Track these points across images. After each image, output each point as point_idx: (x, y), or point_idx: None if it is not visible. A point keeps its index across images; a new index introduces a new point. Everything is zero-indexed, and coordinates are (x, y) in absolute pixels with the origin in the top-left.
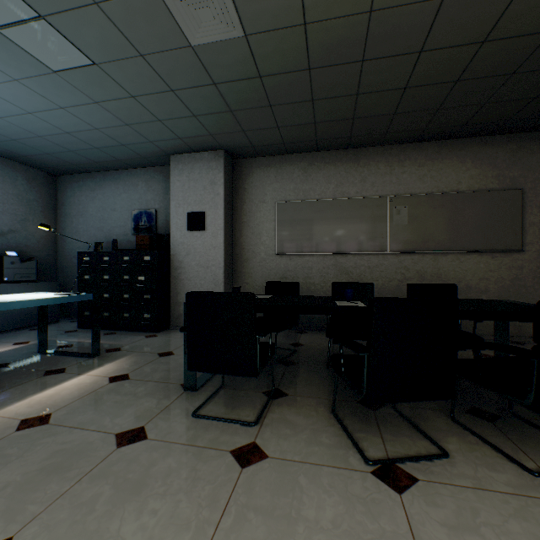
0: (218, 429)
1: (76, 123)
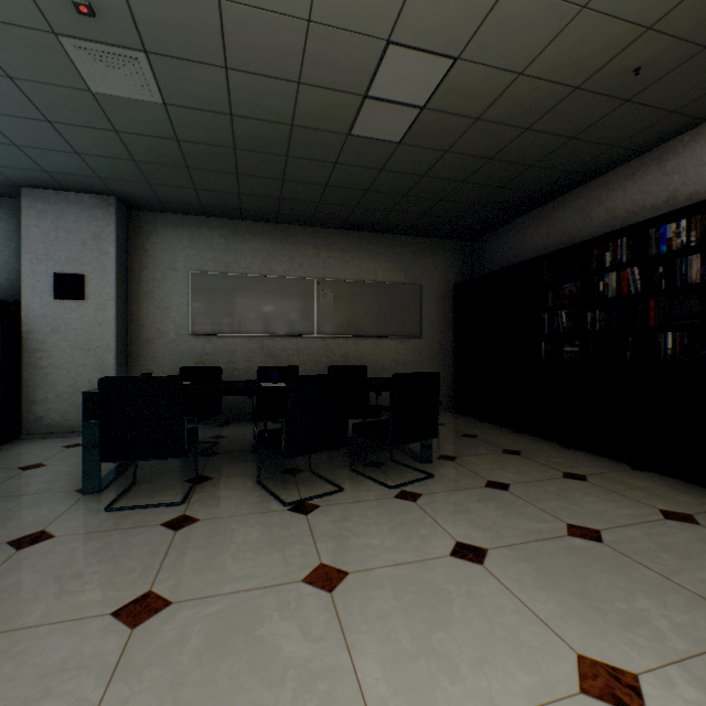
0: (142, 514)
1: None
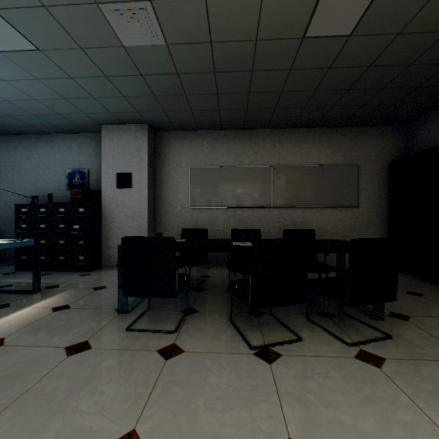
0: (147, 337)
1: (16, 93)
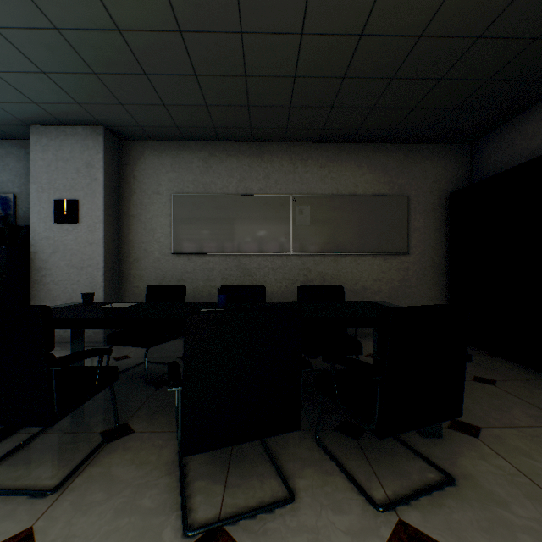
0: None
1: None
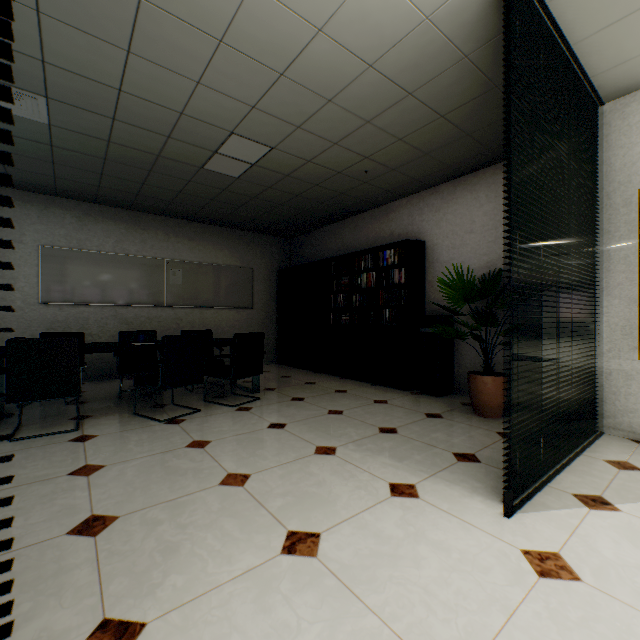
0: (46, 439)
1: None
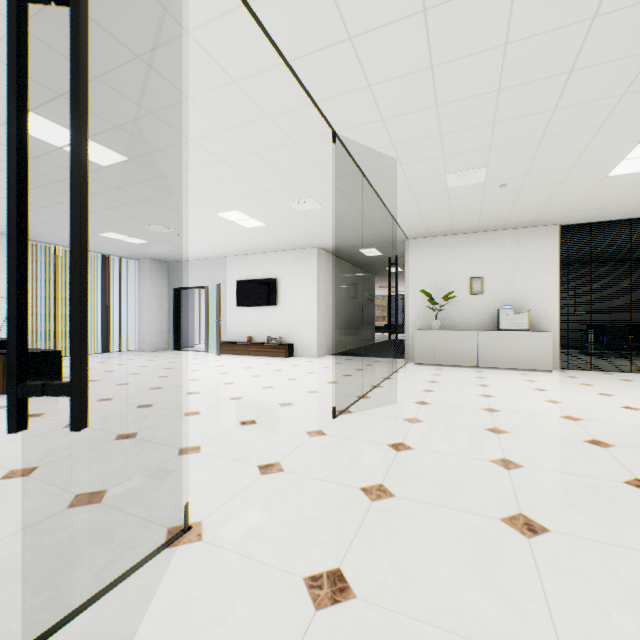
0: (618, 358)
1: None
